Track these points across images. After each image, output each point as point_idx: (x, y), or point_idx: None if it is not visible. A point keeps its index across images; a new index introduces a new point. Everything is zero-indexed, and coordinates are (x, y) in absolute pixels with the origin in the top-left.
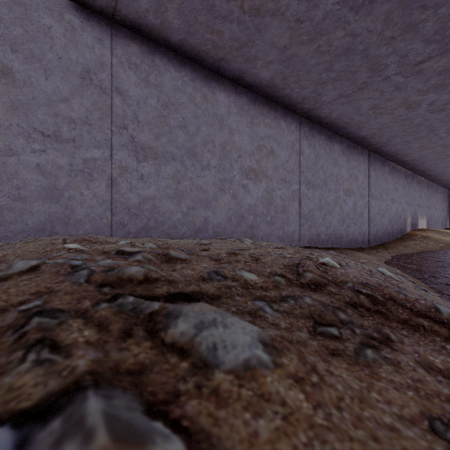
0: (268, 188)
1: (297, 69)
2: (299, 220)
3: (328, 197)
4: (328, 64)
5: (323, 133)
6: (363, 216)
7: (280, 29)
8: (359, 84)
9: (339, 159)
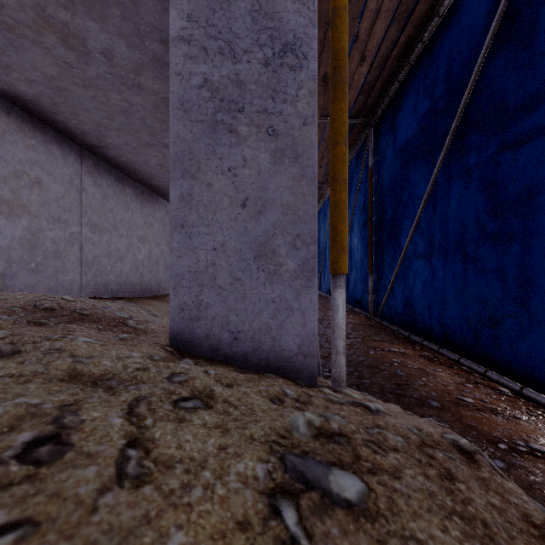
0: (32, 227)
1: (72, 103)
2: (81, 268)
3: (119, 244)
4: (108, 113)
5: (112, 173)
6: (159, 264)
7: (45, 59)
8: (143, 142)
9: (132, 204)
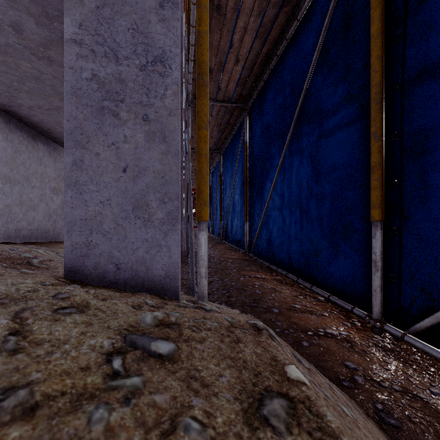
0: None
1: None
2: None
3: (32, 194)
4: (19, 78)
5: (24, 130)
6: None
7: None
8: (55, 106)
9: (45, 159)
